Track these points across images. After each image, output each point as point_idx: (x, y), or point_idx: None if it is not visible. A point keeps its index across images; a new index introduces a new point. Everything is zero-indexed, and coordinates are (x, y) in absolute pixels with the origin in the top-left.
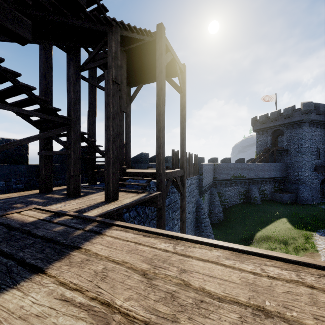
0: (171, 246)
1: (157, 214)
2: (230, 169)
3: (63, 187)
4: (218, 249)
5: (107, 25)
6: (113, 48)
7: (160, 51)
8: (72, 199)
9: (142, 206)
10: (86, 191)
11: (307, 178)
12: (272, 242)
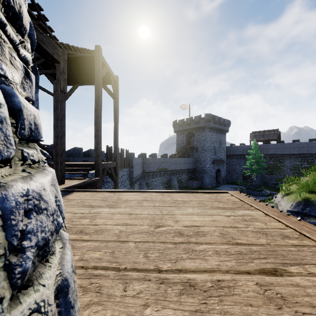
0: (113, 194)
1: None
2: (156, 163)
3: None
4: (135, 192)
5: None
6: (61, 65)
7: (98, 67)
8: None
9: None
10: None
11: (208, 169)
12: None
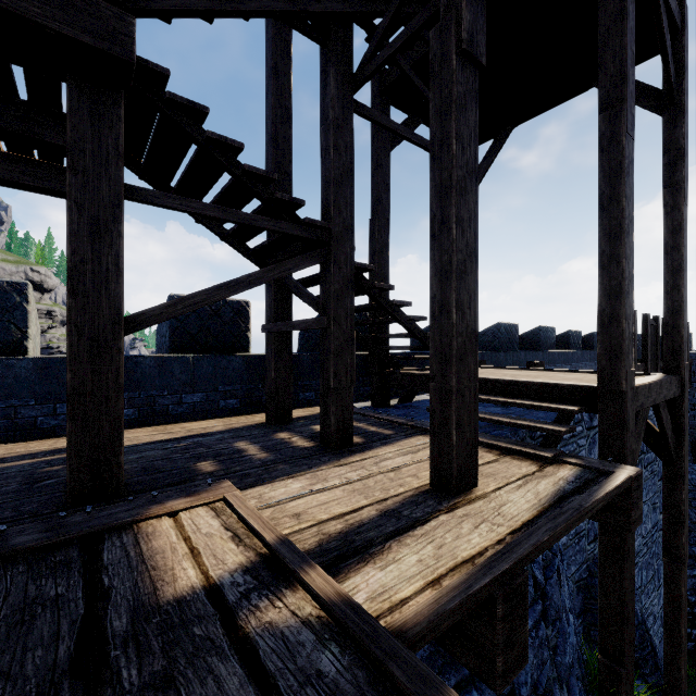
0: None
1: (600, 536)
2: None
3: (316, 410)
4: None
5: None
6: None
7: None
8: (331, 461)
9: None
10: (368, 431)
11: None
12: None
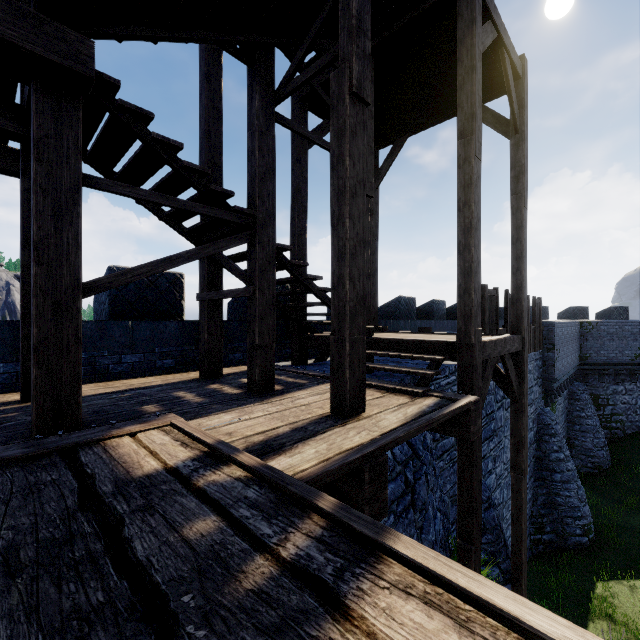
0: None
1: (458, 452)
2: (632, 336)
3: (244, 368)
4: None
5: None
6: (353, 5)
7: (468, 13)
8: (256, 402)
9: None
10: (287, 381)
11: None
12: None
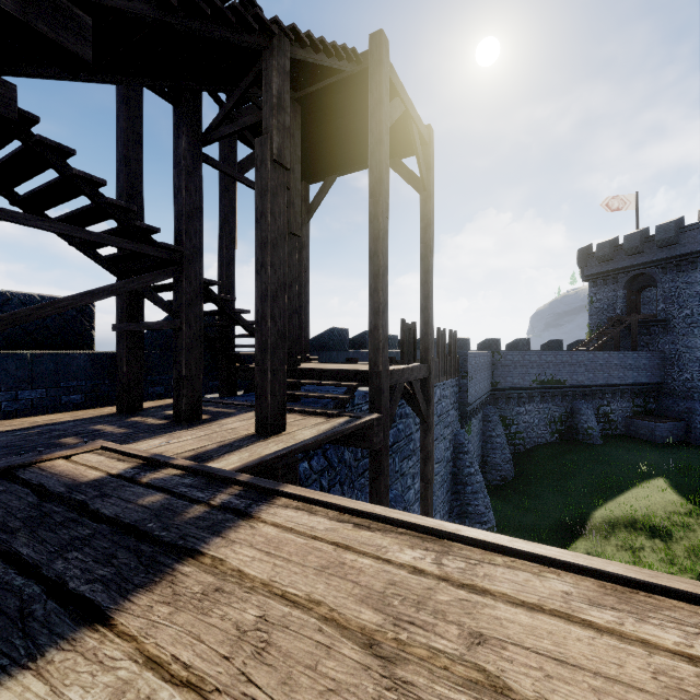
0: (431, 558)
1: (370, 464)
2: (530, 364)
3: (167, 402)
4: (558, 573)
5: (261, 33)
6: (274, 86)
7: (377, 94)
8: (184, 429)
9: (337, 447)
10: (215, 411)
11: None
12: (633, 534)
